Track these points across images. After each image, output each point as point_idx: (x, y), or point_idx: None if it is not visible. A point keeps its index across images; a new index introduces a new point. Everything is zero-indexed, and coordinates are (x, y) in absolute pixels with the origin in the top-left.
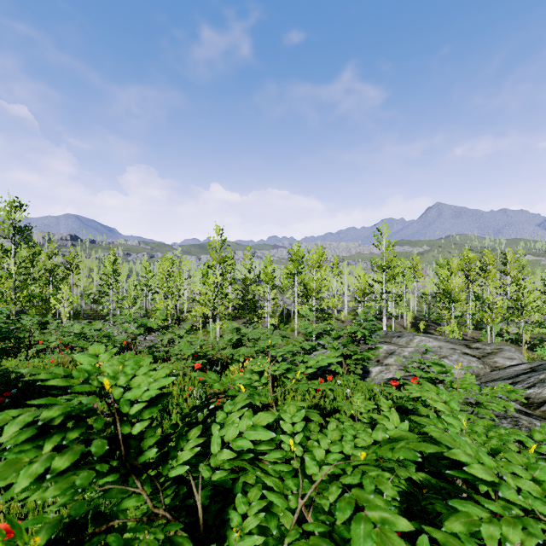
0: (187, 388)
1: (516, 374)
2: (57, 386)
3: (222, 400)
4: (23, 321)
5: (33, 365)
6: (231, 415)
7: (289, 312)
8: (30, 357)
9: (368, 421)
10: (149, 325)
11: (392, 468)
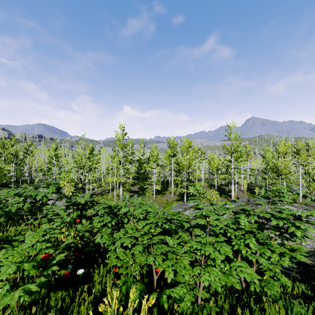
0: None
1: None
2: None
3: None
4: None
5: None
6: None
7: (168, 181)
8: None
9: None
10: (37, 198)
11: None
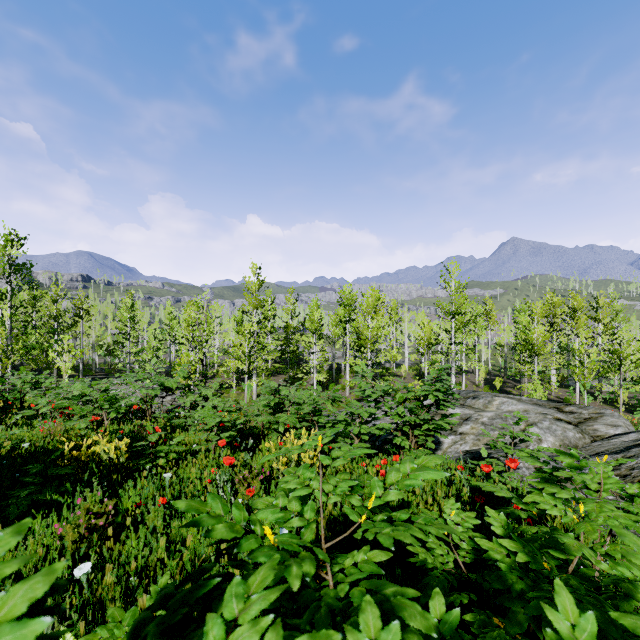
0: (209, 470)
1: (625, 446)
2: (30, 472)
3: (253, 489)
4: (12, 379)
5: (17, 437)
6: (236, 635)
7: (339, 367)
8: (18, 424)
9: (469, 548)
10: (167, 384)
11: (519, 639)
